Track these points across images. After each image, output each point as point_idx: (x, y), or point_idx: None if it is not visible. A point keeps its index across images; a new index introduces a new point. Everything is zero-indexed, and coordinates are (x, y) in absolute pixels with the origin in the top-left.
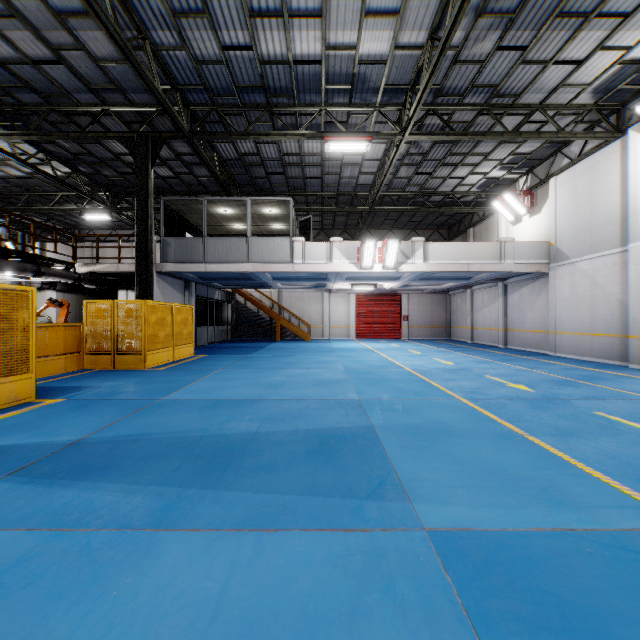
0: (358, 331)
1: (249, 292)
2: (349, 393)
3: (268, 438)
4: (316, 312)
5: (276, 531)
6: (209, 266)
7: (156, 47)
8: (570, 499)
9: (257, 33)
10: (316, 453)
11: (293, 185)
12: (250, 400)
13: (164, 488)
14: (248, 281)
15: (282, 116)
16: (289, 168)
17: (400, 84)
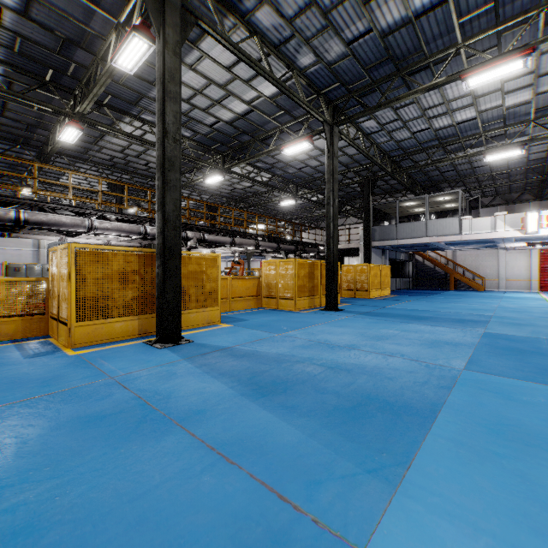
0: (541, 284)
1: (426, 253)
2: (488, 313)
3: (436, 318)
4: (491, 267)
5: (437, 326)
6: (400, 241)
7: (378, 144)
8: None
9: (432, 122)
10: (456, 321)
11: (463, 174)
12: (428, 310)
13: (403, 320)
14: (426, 247)
15: (450, 145)
16: (459, 166)
17: None
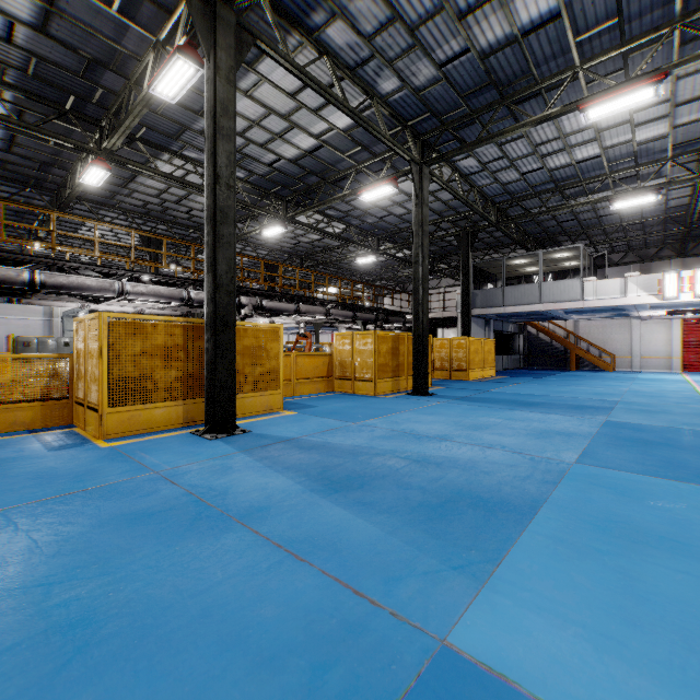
0: (685, 363)
1: (541, 323)
2: (614, 398)
3: (550, 404)
4: (622, 341)
5: (549, 414)
6: (507, 309)
7: (479, 187)
8: (692, 426)
9: (546, 161)
10: (573, 408)
11: (586, 224)
12: (541, 395)
13: (508, 406)
14: (540, 316)
15: (570, 189)
16: (580, 214)
17: (690, 140)
